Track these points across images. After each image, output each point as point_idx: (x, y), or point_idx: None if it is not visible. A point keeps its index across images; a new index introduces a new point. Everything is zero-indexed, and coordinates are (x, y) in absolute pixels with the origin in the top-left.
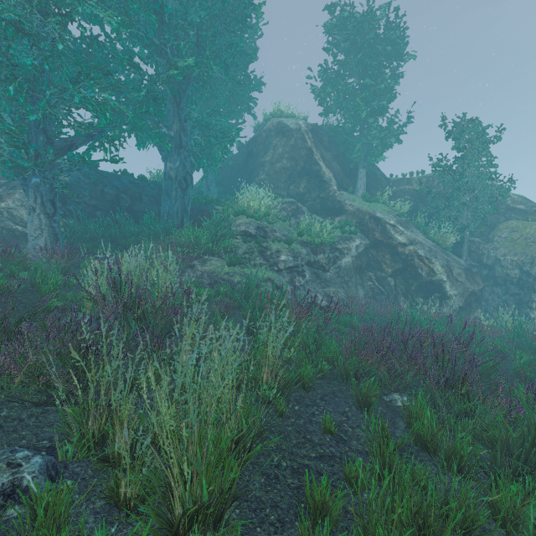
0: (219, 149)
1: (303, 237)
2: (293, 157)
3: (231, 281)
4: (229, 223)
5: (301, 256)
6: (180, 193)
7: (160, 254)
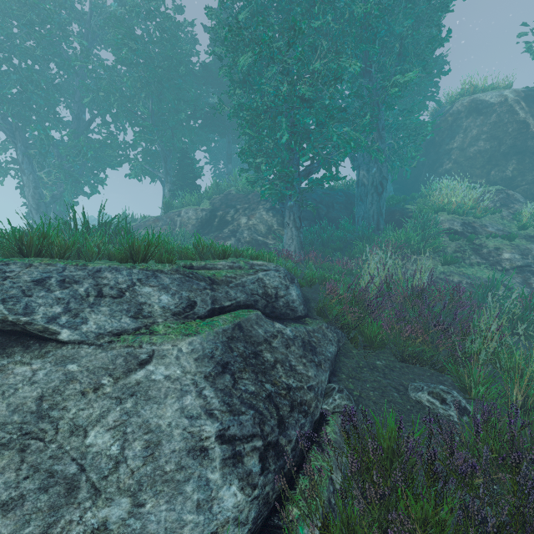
0: (411, 148)
1: (527, 230)
2: (495, 136)
3: (450, 281)
4: (435, 221)
5: (532, 254)
6: (376, 197)
7: (421, 255)
